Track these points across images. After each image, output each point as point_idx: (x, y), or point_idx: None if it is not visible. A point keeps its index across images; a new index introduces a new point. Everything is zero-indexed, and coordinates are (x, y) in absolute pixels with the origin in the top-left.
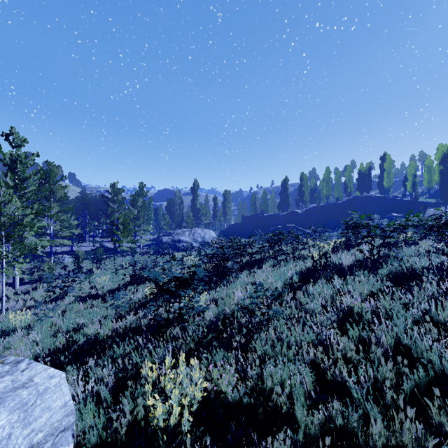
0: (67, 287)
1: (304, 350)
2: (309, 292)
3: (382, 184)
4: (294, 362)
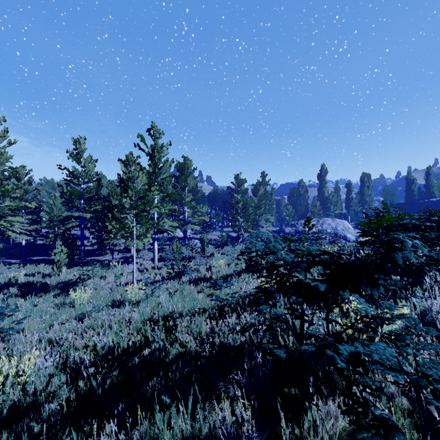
0: (184, 266)
1: None
2: None
3: None
4: None
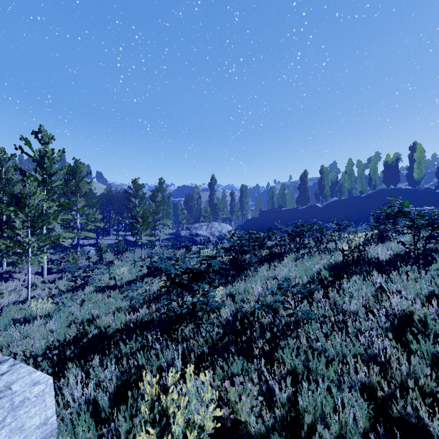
0: (87, 277)
1: (350, 368)
2: (346, 291)
3: (412, 176)
4: (338, 385)
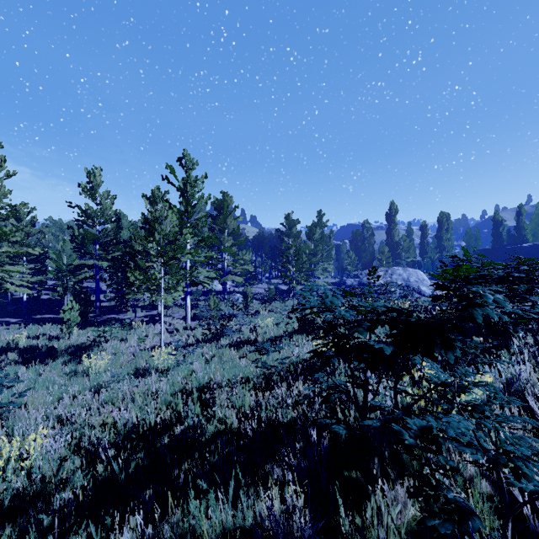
0: (223, 326)
1: None
2: None
3: None
4: None
